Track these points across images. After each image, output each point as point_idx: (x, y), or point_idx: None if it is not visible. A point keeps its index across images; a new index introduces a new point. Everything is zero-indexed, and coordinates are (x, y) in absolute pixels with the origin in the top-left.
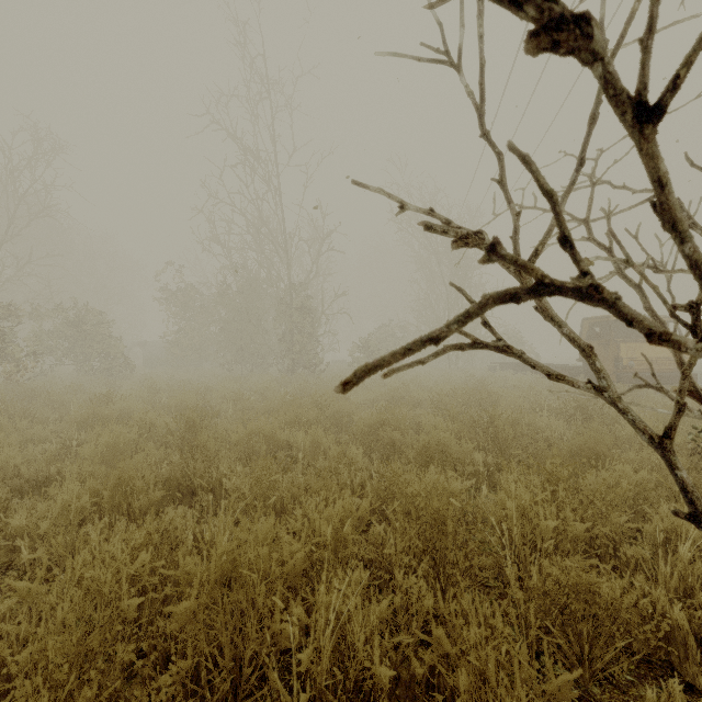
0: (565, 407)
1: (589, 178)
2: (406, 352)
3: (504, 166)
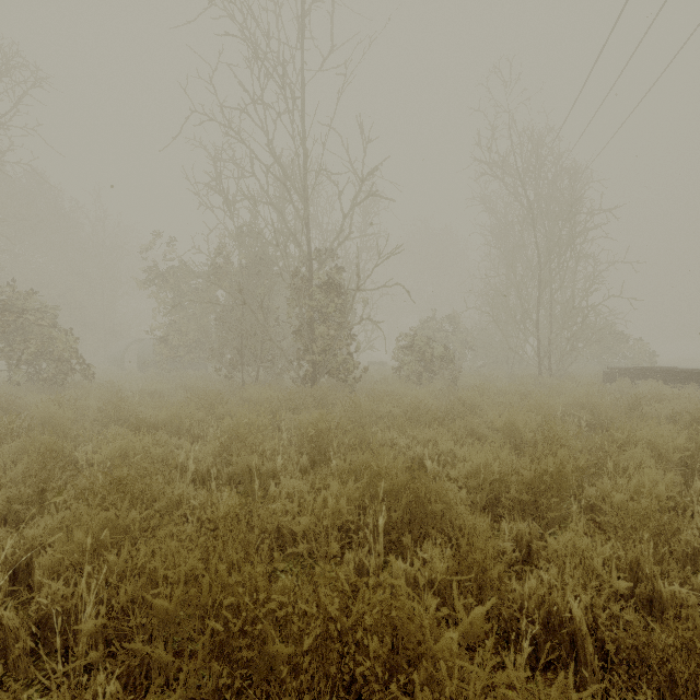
0: None
1: None
2: None
3: None
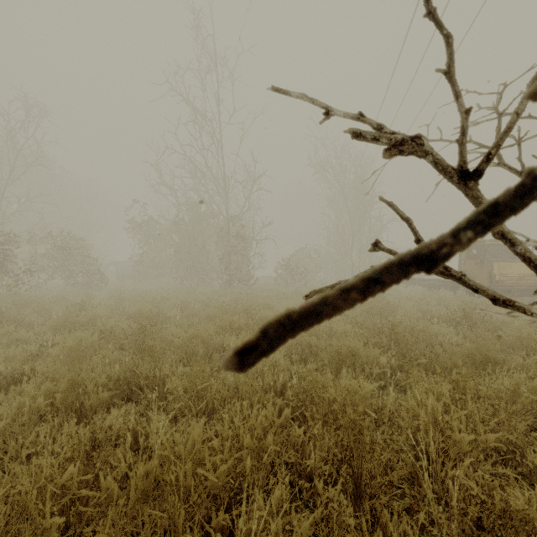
0: (453, 316)
1: (495, 109)
2: (369, 286)
3: (453, 51)
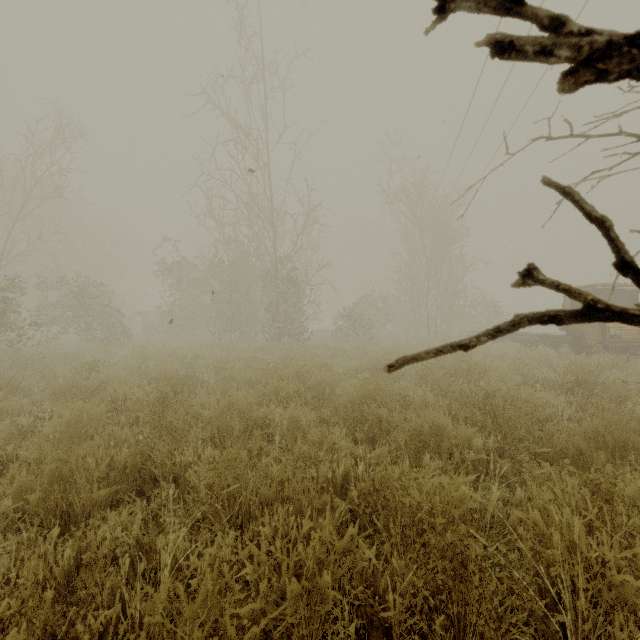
0: (562, 380)
1: None
2: None
3: None
